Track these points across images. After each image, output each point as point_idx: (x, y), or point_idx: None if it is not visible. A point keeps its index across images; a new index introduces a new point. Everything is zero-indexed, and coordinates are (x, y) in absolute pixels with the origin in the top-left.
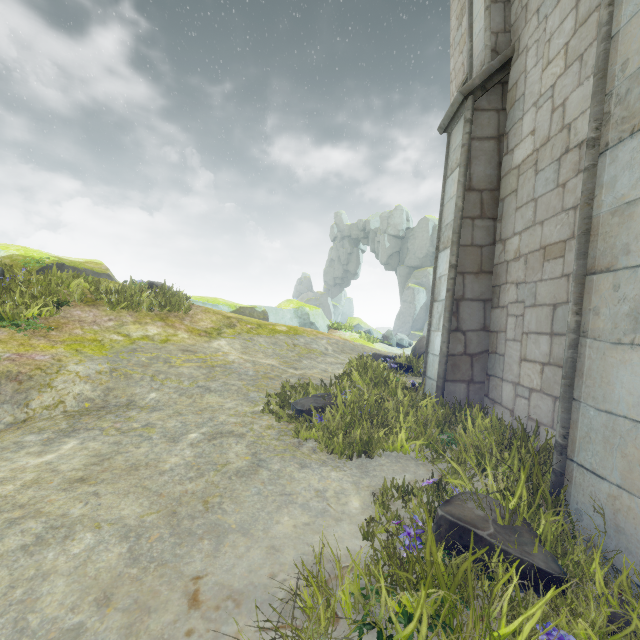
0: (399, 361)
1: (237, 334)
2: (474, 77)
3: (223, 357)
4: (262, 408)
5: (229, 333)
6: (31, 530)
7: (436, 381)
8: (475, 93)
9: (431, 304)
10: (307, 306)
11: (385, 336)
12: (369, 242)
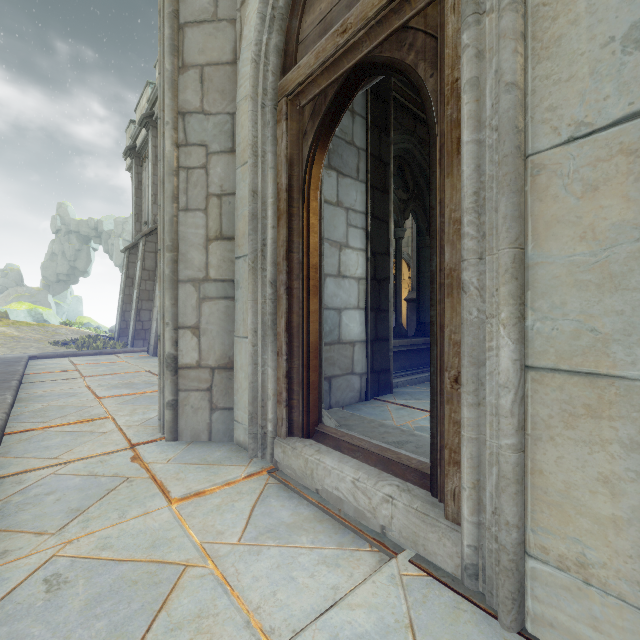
0: (110, 336)
1: (8, 325)
2: (130, 245)
3: (12, 334)
4: (49, 345)
5: (2, 324)
6: (18, 352)
7: (117, 337)
8: (130, 249)
9: (118, 312)
10: (40, 308)
11: (111, 330)
12: (102, 242)
